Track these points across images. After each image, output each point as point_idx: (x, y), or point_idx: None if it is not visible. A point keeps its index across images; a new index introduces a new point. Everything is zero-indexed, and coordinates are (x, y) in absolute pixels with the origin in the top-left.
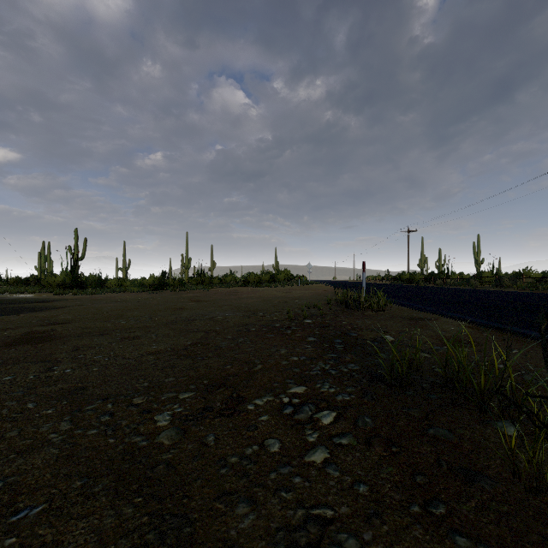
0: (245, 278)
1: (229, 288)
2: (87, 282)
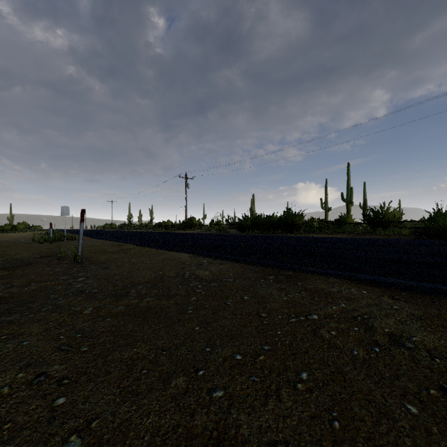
0: None
1: None
2: None
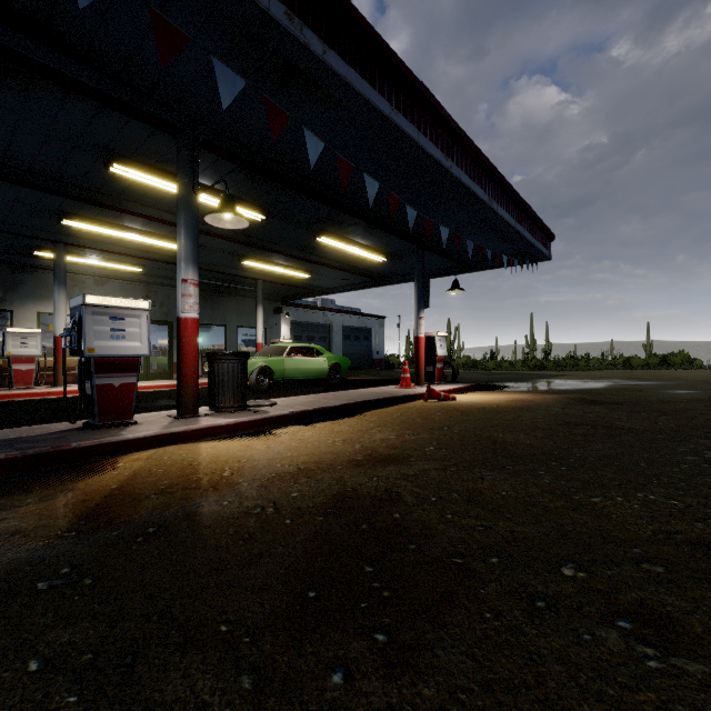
0: (625, 361)
1: (613, 370)
2: (477, 363)
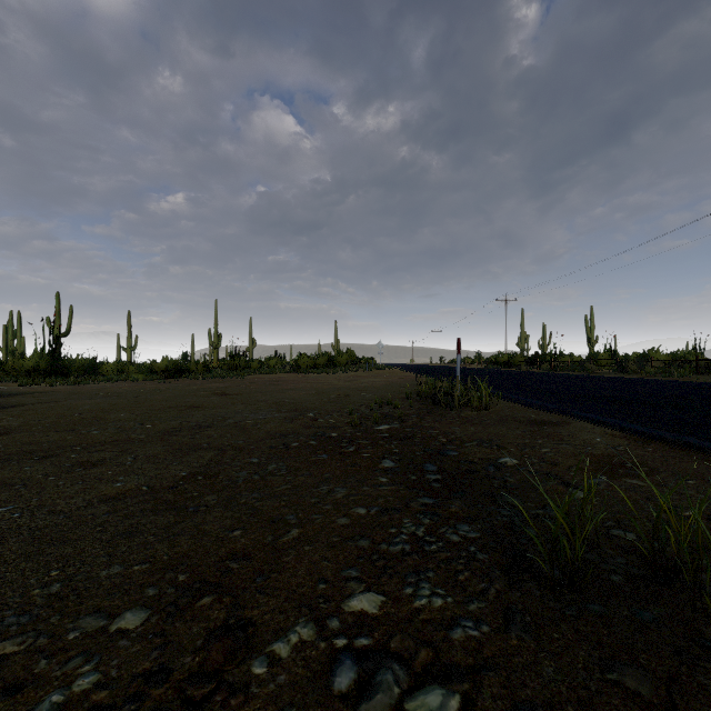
0: (294, 362)
1: (272, 374)
2: (72, 368)
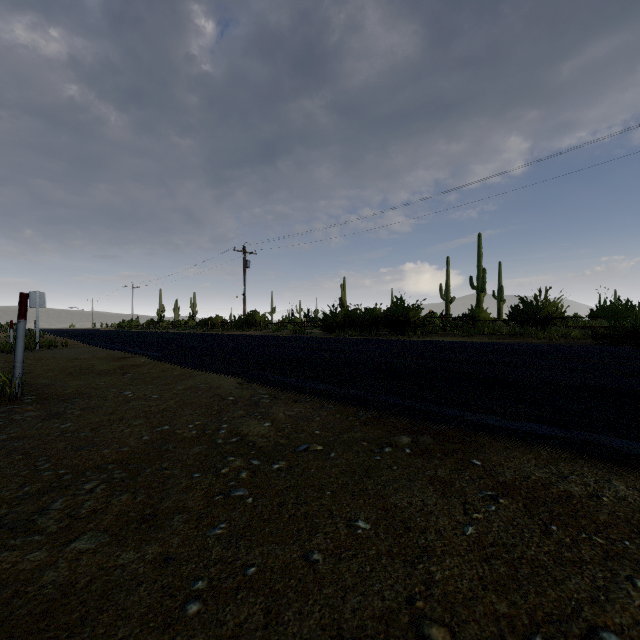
0: None
1: None
2: None
